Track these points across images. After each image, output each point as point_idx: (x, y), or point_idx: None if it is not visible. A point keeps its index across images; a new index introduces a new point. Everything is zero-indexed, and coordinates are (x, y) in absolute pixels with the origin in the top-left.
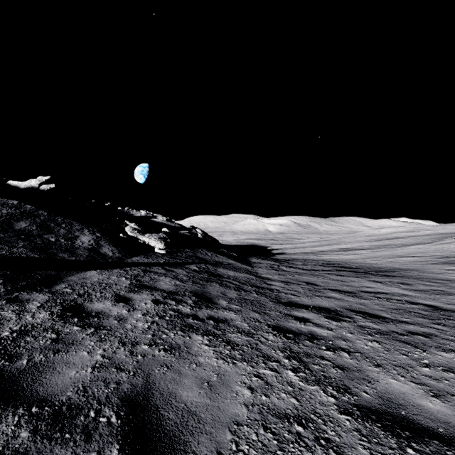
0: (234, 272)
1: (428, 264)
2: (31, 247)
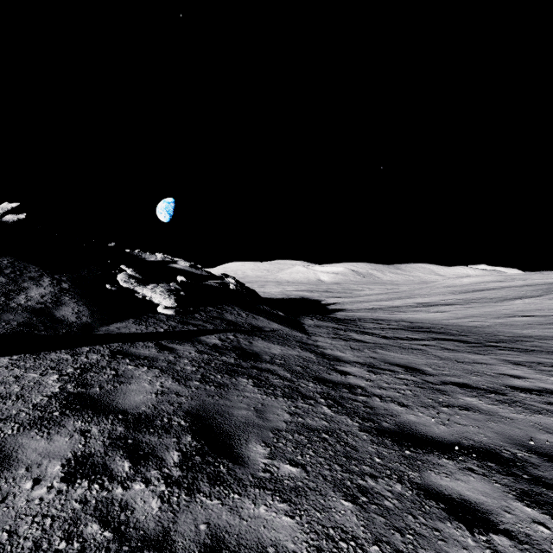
0: (281, 347)
1: None
2: None
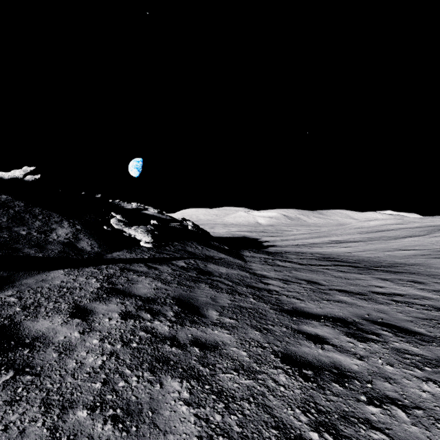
0: (226, 269)
1: (431, 258)
2: None
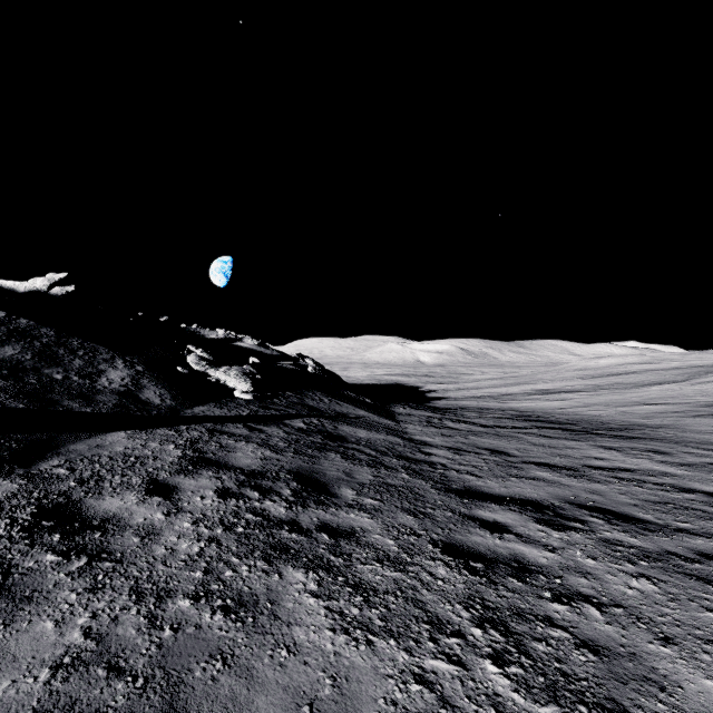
0: (367, 432)
1: (688, 417)
2: (16, 389)
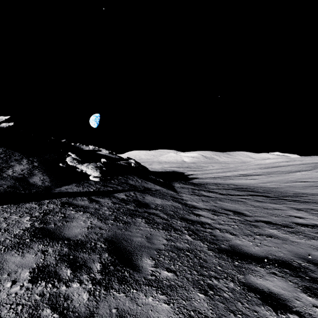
0: (161, 200)
1: None
2: None
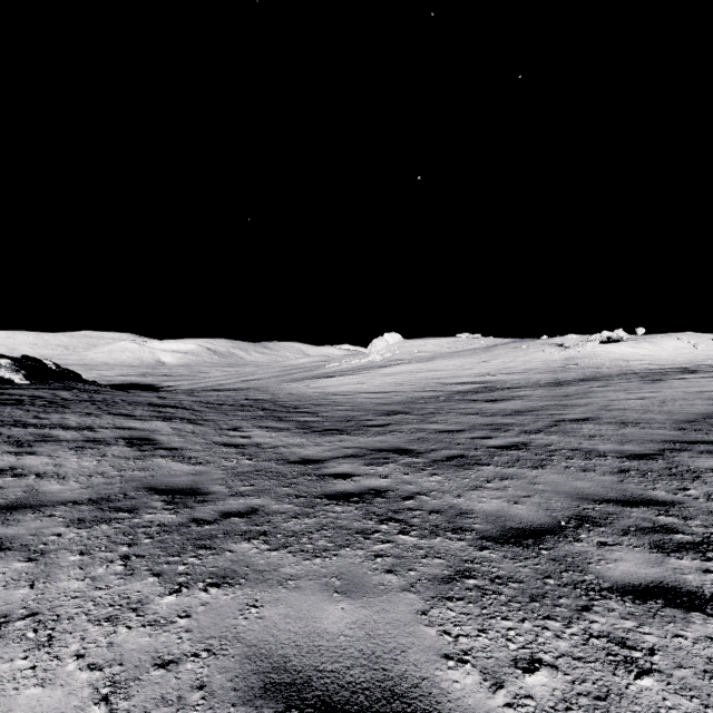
0: (114, 393)
1: (277, 384)
2: None
